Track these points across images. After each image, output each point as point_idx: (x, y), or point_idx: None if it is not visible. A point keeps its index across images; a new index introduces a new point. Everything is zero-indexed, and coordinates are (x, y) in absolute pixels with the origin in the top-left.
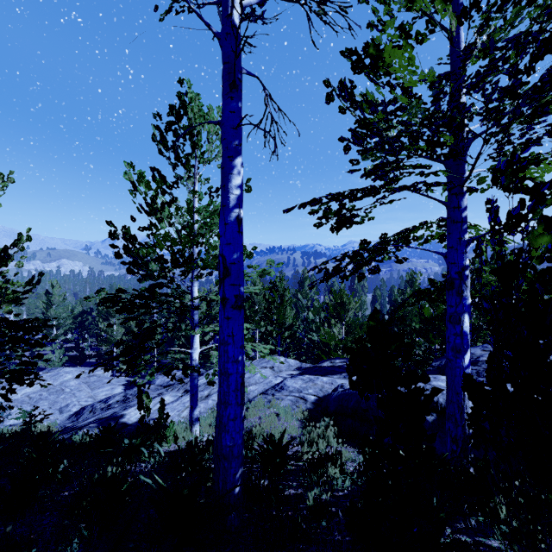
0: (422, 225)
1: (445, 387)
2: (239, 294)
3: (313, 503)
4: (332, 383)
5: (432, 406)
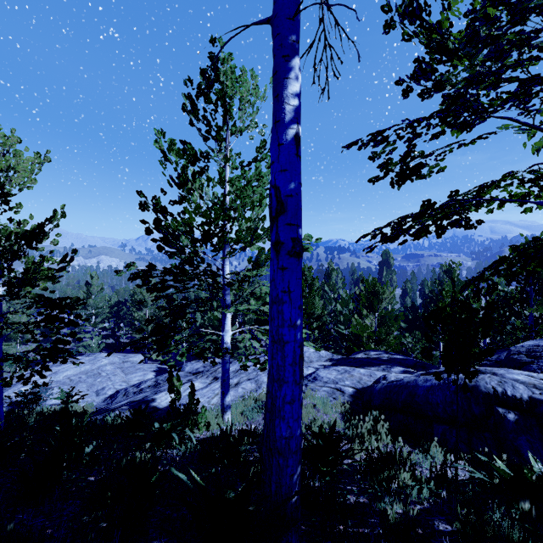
0: (511, 173)
1: (525, 382)
2: (297, 237)
3: (394, 520)
4: (371, 375)
5: (515, 403)
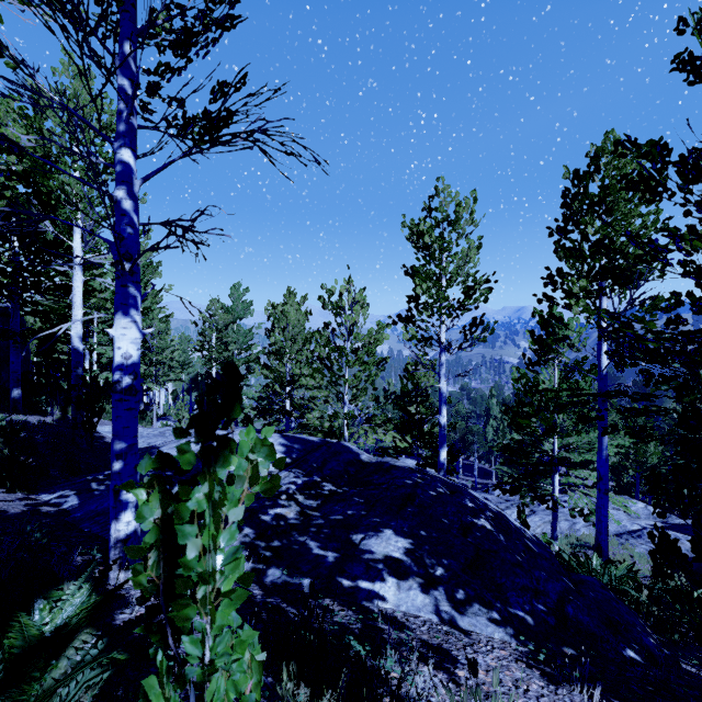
0: None
1: None
2: (606, 488)
3: None
4: None
5: None
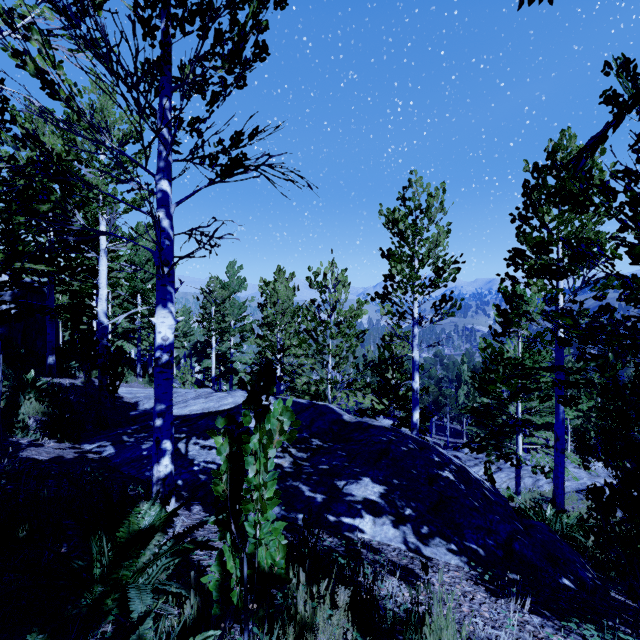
0: None
1: None
2: (563, 448)
3: None
4: None
5: None
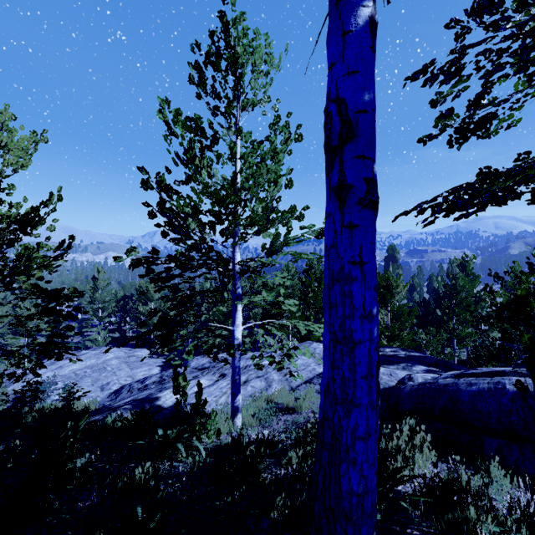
0: None
1: None
2: (372, 178)
3: None
4: (391, 374)
5: None
